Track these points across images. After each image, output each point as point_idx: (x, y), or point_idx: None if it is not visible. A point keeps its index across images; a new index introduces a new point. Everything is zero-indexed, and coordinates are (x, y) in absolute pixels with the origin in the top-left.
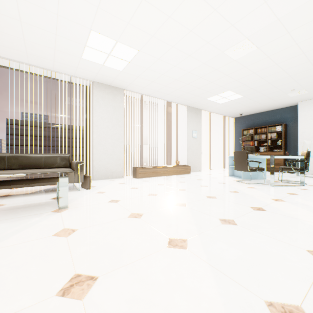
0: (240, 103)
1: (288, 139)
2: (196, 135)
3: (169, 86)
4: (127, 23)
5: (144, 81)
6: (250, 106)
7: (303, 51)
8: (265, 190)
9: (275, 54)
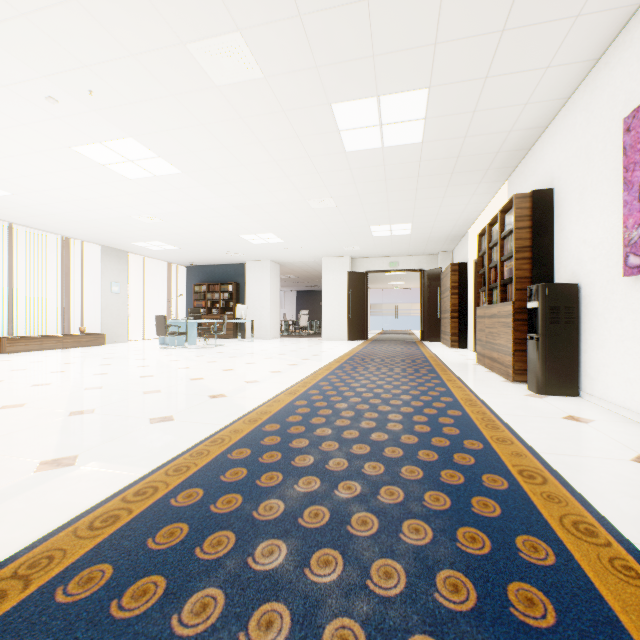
0: (182, 253)
1: (241, 300)
2: (120, 290)
3: (66, 224)
4: (2, 179)
5: (19, 213)
6: (197, 257)
7: (209, 230)
8: (174, 351)
9: (185, 227)
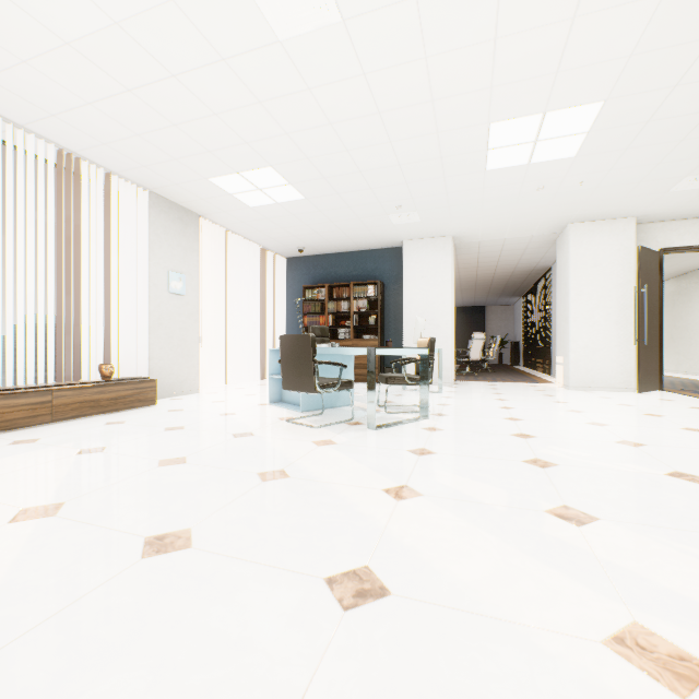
0: (299, 217)
1: (387, 314)
2: (184, 288)
3: (47, 71)
4: None
5: None
6: (320, 231)
7: (433, 94)
8: (361, 448)
9: (380, 73)
